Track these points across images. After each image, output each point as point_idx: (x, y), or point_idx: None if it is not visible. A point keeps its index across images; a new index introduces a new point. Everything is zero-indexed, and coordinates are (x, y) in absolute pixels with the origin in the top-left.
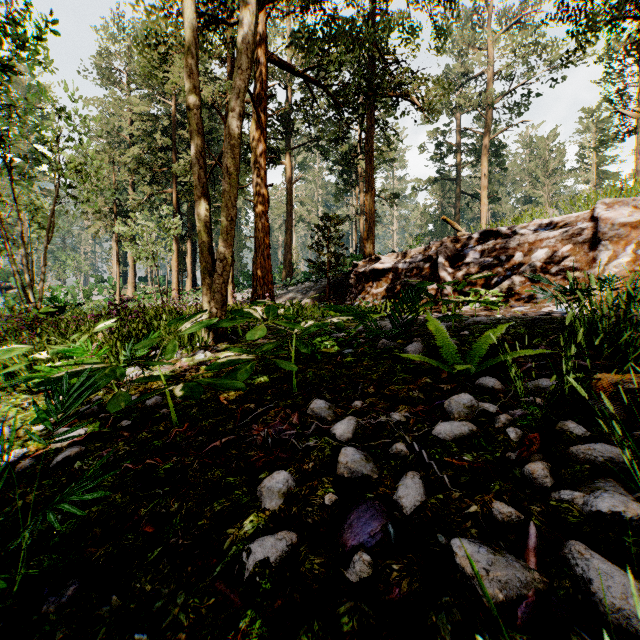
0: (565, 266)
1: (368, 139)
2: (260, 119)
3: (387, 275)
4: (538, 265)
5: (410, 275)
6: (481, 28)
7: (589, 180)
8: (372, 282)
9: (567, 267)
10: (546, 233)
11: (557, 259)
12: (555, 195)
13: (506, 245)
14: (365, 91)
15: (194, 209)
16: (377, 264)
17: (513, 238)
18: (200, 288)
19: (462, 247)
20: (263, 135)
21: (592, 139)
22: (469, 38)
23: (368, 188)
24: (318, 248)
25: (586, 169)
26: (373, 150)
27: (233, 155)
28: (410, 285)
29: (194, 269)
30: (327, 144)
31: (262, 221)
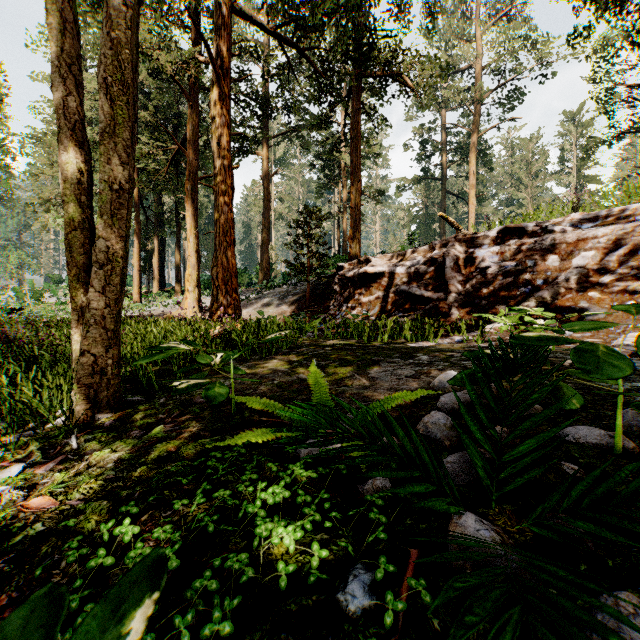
0: (623, 274)
1: (354, 124)
2: (221, 82)
3: (379, 280)
4: (583, 272)
5: (408, 281)
6: (470, 19)
7: (570, 183)
8: (360, 288)
9: (626, 276)
10: (592, 230)
11: (609, 265)
12: (538, 197)
13: (535, 246)
14: (353, 57)
15: (159, 202)
16: (367, 267)
17: (545, 237)
18: (169, 290)
19: (474, 248)
20: (225, 103)
21: (573, 142)
22: (458, 28)
23: (354, 180)
24: (297, 247)
25: (567, 172)
26: (359, 137)
27: (118, 62)
28: (408, 293)
29: (162, 269)
30: (308, 134)
31: (224, 212)
